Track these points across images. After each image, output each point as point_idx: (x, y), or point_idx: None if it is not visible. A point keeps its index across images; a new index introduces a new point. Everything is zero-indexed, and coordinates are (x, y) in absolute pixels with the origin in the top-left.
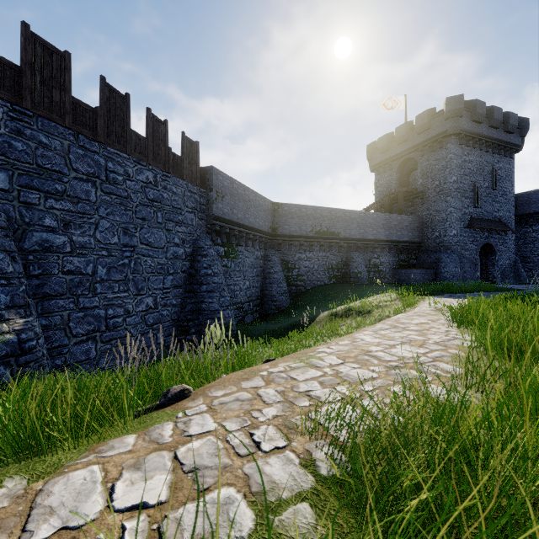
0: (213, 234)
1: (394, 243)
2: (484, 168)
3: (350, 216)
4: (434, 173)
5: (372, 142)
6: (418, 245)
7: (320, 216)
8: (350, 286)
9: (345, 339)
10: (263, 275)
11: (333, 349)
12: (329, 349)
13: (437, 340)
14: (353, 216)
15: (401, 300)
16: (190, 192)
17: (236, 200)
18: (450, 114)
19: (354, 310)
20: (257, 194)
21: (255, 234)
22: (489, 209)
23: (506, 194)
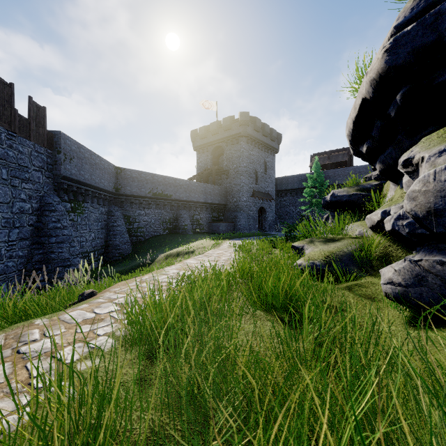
0: (61, 191)
1: (209, 205)
2: (260, 160)
3: (179, 183)
4: (234, 159)
5: (195, 129)
6: (225, 206)
7: (156, 181)
8: (180, 235)
9: (179, 263)
10: (107, 228)
11: (174, 267)
12: (171, 268)
13: (224, 259)
14: (181, 183)
15: (212, 243)
16: (37, 152)
17: (83, 163)
18: (242, 123)
19: (182, 251)
20: (102, 158)
21: (100, 193)
22: (263, 186)
23: (271, 178)
